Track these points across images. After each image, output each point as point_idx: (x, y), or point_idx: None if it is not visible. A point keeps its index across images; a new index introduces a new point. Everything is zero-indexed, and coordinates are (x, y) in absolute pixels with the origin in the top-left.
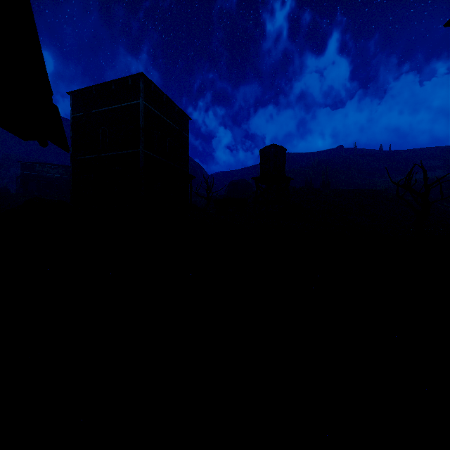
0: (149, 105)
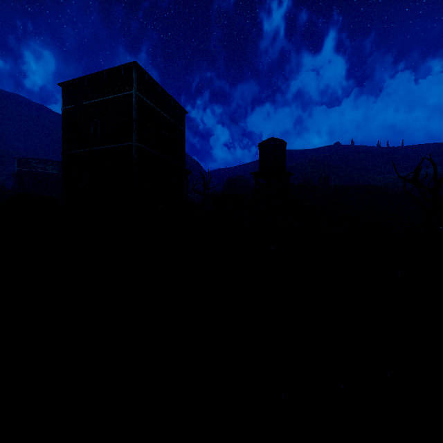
0: (143, 96)
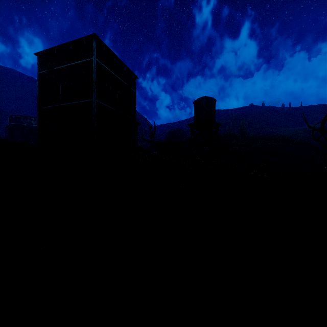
0: (101, 62)
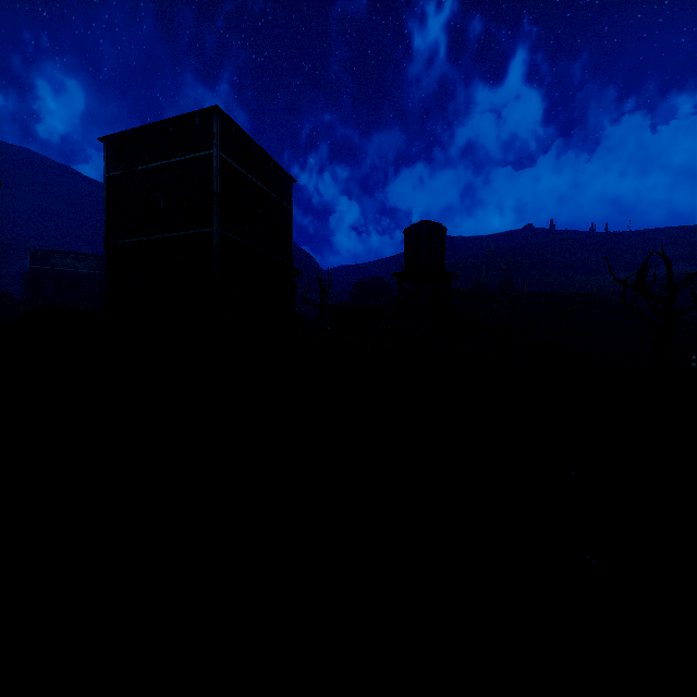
0: (228, 157)
